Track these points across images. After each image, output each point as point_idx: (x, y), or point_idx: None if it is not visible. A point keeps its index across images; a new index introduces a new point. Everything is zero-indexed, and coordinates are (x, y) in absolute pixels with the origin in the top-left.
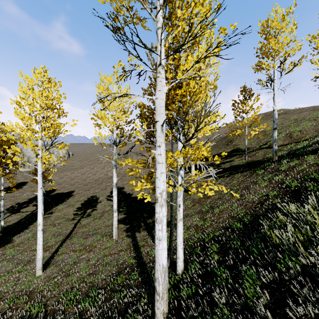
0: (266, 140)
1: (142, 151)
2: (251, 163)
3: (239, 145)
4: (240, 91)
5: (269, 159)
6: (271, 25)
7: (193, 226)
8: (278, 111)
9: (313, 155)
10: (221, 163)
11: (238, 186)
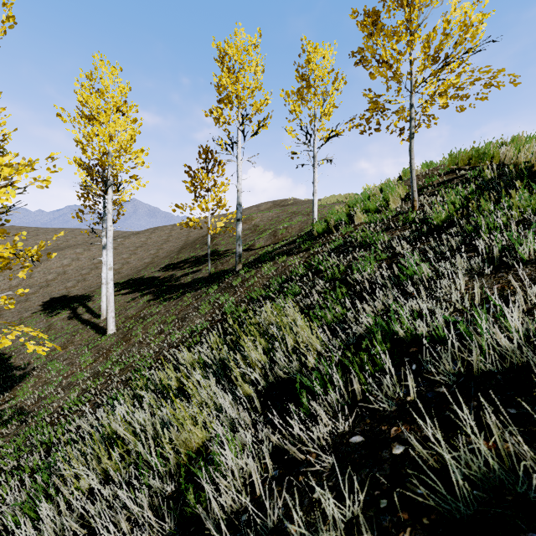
0: (252, 238)
1: (51, 250)
2: (217, 275)
3: (220, 245)
4: (199, 153)
5: (234, 268)
6: (228, 52)
7: (57, 412)
8: (288, 200)
9: (271, 262)
10: (183, 274)
11: (174, 316)
